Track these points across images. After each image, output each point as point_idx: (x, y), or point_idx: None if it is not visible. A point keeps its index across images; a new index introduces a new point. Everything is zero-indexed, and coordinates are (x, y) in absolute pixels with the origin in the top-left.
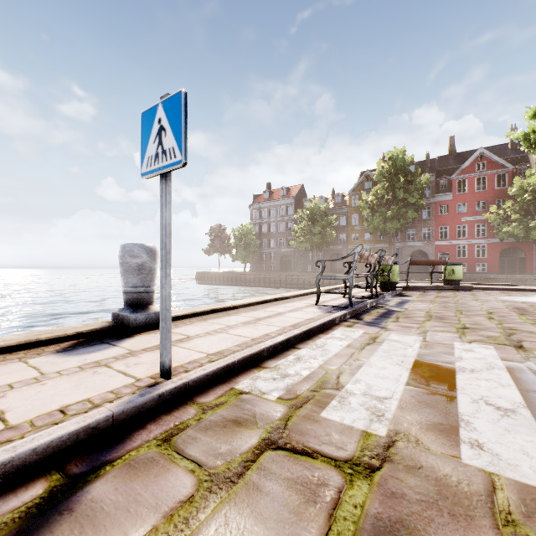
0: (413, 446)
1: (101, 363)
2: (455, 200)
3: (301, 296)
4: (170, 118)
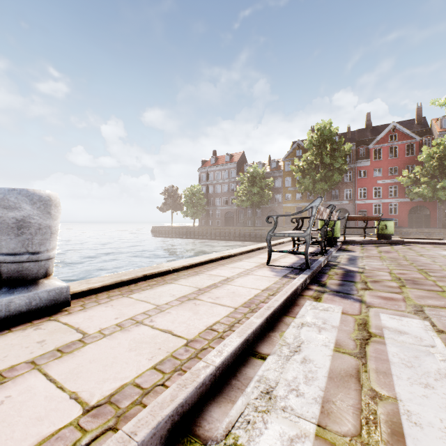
0: None
1: None
2: (372, 166)
3: (247, 252)
4: None
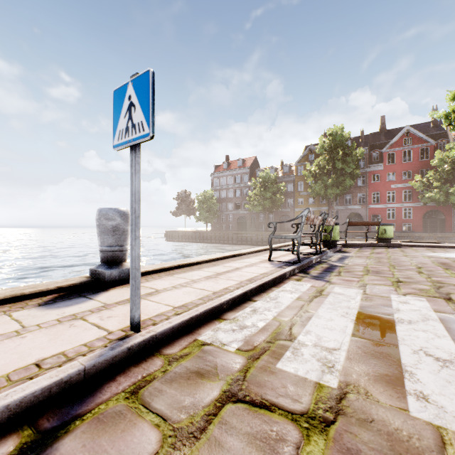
0: (363, 398)
1: (78, 316)
2: (385, 170)
3: (255, 252)
4: (139, 95)
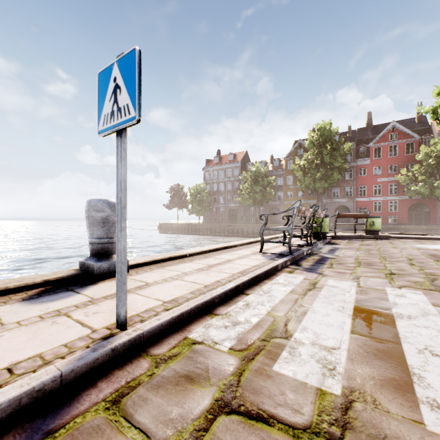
0: (371, 408)
1: (62, 311)
2: (372, 164)
3: (246, 244)
4: (124, 76)
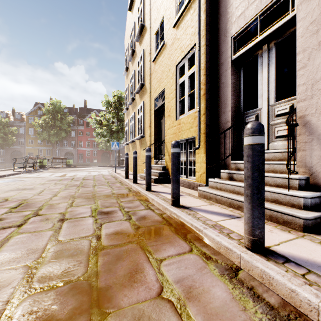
0: (32, 177)
1: None
2: (85, 130)
3: (4, 170)
4: None
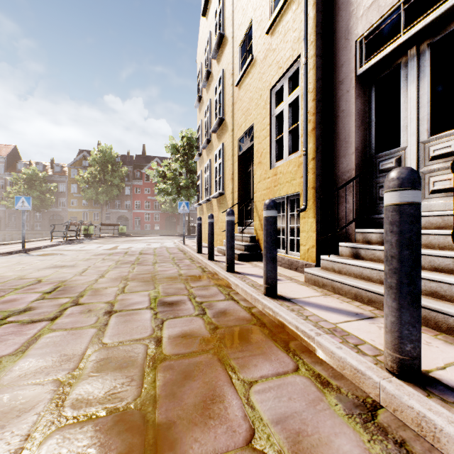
0: (74, 249)
1: None
2: (144, 185)
3: (40, 240)
4: (27, 200)
